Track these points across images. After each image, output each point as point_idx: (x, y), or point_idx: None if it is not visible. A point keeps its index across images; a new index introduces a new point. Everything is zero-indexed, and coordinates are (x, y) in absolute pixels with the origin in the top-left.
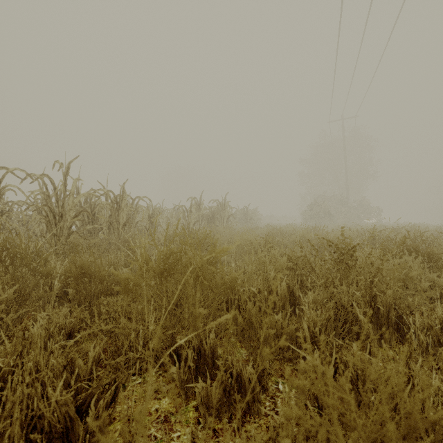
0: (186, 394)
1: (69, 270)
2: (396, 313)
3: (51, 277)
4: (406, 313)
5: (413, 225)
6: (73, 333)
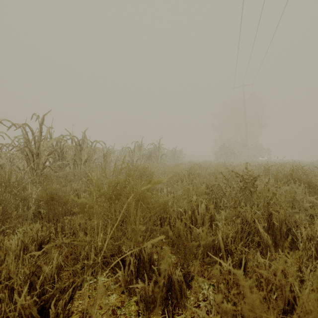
0: (129, 292)
1: (41, 195)
2: (286, 226)
3: (28, 201)
4: (294, 226)
5: (294, 162)
6: (43, 244)
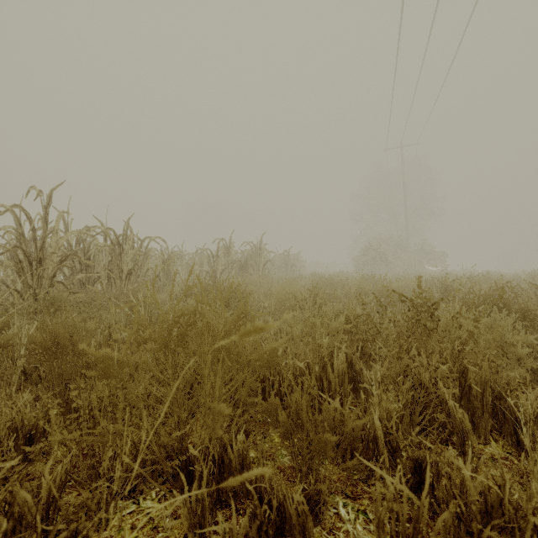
0: (201, 533)
1: (35, 338)
2: (490, 391)
3: (13, 348)
4: (505, 392)
5: (488, 274)
6: (36, 434)
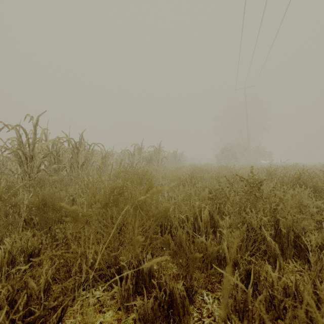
0: (127, 308)
1: (33, 201)
2: (293, 233)
3: (19, 207)
4: (301, 233)
5: (297, 165)
6: (34, 254)
